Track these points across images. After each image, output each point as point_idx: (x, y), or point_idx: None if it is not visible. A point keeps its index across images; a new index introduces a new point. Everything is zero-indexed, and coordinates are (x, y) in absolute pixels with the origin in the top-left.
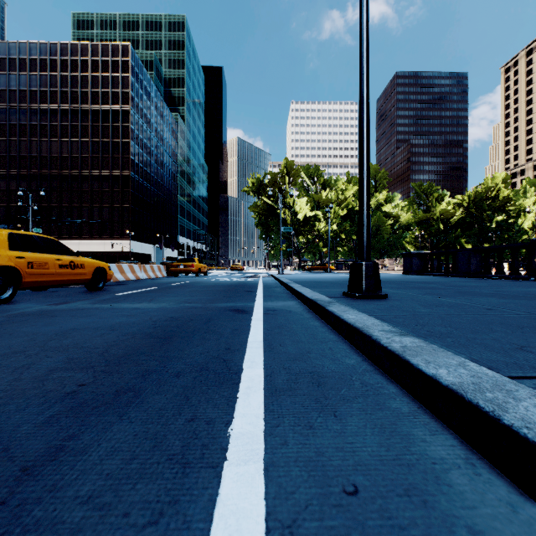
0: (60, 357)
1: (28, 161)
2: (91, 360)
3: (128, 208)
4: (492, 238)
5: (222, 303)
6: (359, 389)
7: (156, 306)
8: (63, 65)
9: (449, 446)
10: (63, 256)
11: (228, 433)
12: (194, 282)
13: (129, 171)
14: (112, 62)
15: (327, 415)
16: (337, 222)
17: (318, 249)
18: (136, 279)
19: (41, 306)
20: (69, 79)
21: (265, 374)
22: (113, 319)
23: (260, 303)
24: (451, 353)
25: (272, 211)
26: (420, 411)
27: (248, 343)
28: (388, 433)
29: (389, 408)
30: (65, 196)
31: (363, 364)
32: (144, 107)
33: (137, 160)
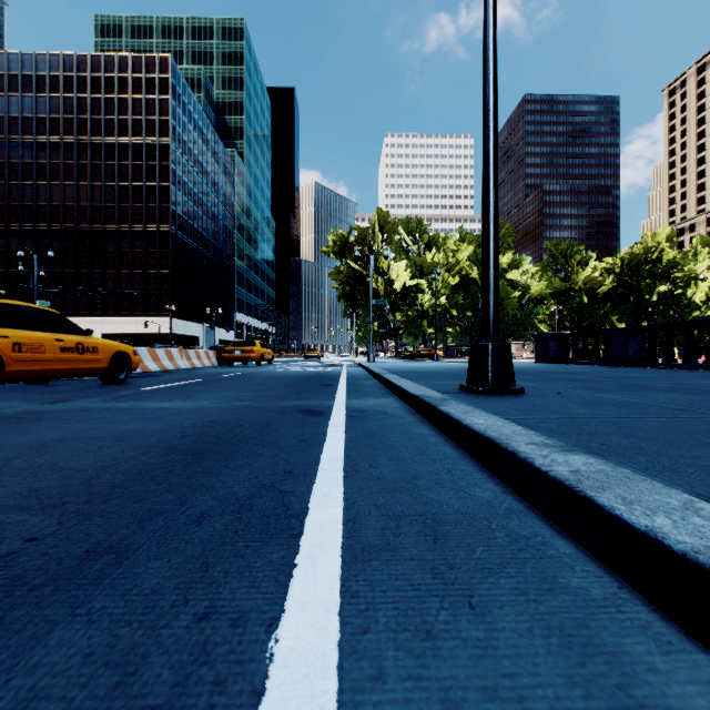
0: (19, 486)
1: (34, 212)
2: (66, 492)
3: (168, 275)
4: (653, 315)
5: (288, 401)
6: (506, 546)
7: (192, 406)
8: (81, 84)
9: (708, 685)
10: (66, 336)
11: (268, 650)
12: (254, 373)
13: (169, 225)
14: (147, 80)
15: (456, 605)
16: (447, 293)
17: (421, 330)
18: (176, 369)
19: (28, 406)
20: (88, 103)
21: (346, 518)
22: (125, 424)
23: (342, 401)
24: (661, 485)
25: (360, 279)
26: (624, 596)
27: (320, 463)
28: (578, 649)
29: (566, 588)
30: (84, 259)
31: (505, 499)
32: (189, 140)
33: (180, 211)
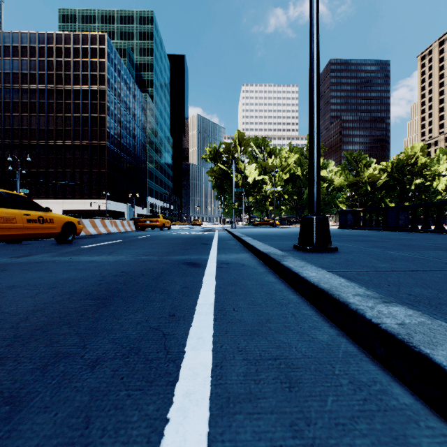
0: None
1: (19, 133)
2: None
3: (104, 173)
4: (412, 198)
5: (177, 256)
6: (352, 396)
7: (112, 259)
8: (49, 52)
9: None
10: (31, 211)
11: None
12: (157, 235)
13: (105, 141)
14: (91, 49)
15: None
16: (281, 184)
17: (265, 208)
18: (108, 232)
19: (1, 259)
20: (54, 64)
21: (214, 363)
22: (62, 274)
23: (214, 256)
24: None
25: (226, 175)
26: None
27: (196, 307)
28: None
29: None
30: (51, 162)
31: (341, 342)
32: (118, 88)
33: (112, 132)
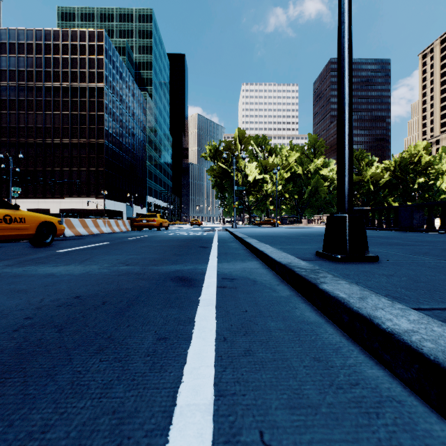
0: None
1: (16, 131)
2: None
3: (103, 172)
4: (415, 197)
5: (167, 265)
6: None
7: (79, 271)
8: (46, 49)
9: None
10: None
11: None
12: (152, 236)
13: (103, 139)
14: (89, 46)
15: None
16: (283, 183)
17: (266, 207)
18: (100, 233)
19: None
20: (51, 61)
21: None
22: None
23: (214, 265)
24: None
25: (226, 174)
26: None
27: (172, 425)
28: None
29: None
30: (49, 161)
31: None
32: (117, 85)
33: (111, 130)
